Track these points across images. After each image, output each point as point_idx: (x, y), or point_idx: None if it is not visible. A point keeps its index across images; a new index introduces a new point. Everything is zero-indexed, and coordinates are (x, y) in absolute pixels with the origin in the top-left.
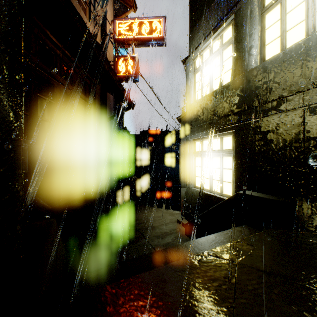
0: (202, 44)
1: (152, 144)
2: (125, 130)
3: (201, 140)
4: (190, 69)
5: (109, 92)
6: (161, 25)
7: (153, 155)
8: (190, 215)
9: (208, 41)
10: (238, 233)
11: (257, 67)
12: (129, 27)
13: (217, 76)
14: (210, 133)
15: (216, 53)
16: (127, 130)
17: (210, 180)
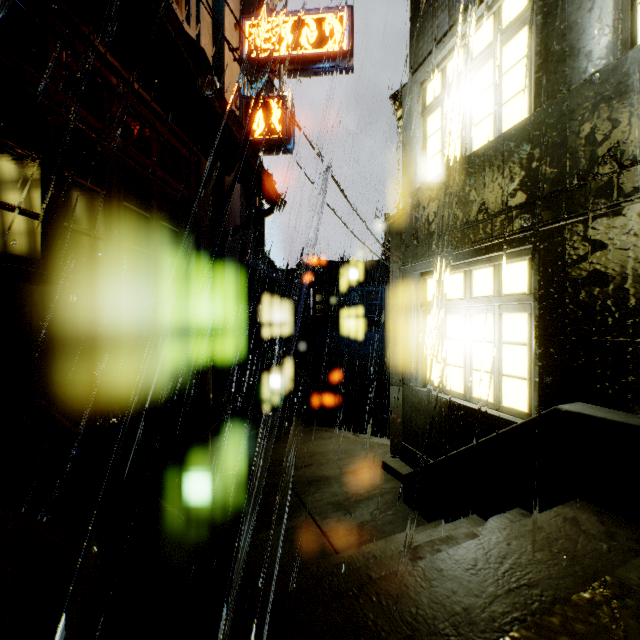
0: (446, 40)
1: (322, 290)
2: (268, 262)
3: (442, 274)
4: (414, 107)
5: (230, 174)
6: (342, 25)
7: (326, 312)
8: (414, 453)
9: (461, 31)
10: (571, 527)
11: (611, 65)
12: (272, 34)
13: (484, 113)
14: (466, 256)
15: (483, 57)
16: (272, 261)
17: (465, 370)
